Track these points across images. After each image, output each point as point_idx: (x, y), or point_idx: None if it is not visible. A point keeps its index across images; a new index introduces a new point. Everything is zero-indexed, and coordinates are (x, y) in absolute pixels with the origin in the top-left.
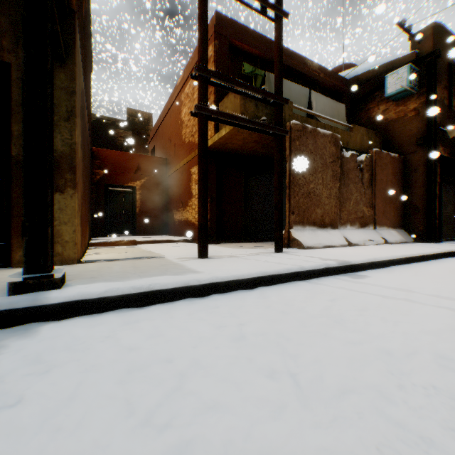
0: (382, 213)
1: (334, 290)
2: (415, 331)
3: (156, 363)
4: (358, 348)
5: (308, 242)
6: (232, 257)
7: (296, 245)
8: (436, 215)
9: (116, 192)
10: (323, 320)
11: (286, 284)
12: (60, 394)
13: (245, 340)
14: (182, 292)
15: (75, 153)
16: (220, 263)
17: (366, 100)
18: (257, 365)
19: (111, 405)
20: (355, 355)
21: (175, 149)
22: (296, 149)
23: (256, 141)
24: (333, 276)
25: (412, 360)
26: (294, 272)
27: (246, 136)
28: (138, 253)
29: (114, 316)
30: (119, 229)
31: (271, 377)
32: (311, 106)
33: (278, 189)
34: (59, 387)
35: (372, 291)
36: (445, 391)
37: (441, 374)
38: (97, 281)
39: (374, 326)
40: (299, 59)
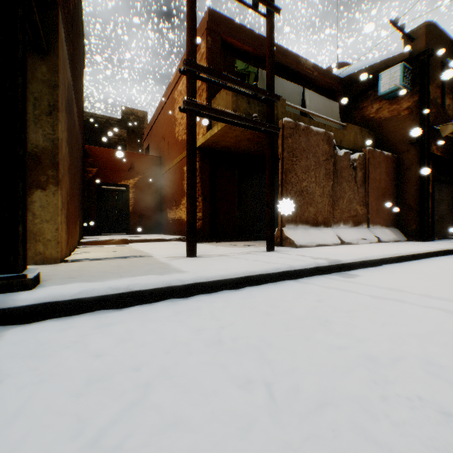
0: (375, 212)
1: (323, 290)
2: (403, 334)
3: (121, 372)
4: (342, 353)
5: (300, 240)
6: (221, 256)
7: (288, 244)
8: (429, 213)
9: (109, 190)
10: (308, 323)
11: (274, 283)
12: (5, 410)
13: (222, 345)
14: (164, 293)
15: (57, 148)
16: (208, 262)
17: (360, 99)
18: (230, 373)
19: (59, 423)
20: (338, 361)
21: (168, 147)
22: (288, 147)
23: (249, 139)
24: (324, 276)
25: (398, 367)
26: (283, 271)
27: (238, 133)
28: (126, 252)
29: (88, 318)
30: (112, 228)
31: (245, 387)
32: (304, 104)
33: (269, 187)
34: (6, 401)
35: (362, 290)
36: (431, 402)
37: (428, 382)
38: (74, 282)
39: (360, 329)
40: (293, 57)
